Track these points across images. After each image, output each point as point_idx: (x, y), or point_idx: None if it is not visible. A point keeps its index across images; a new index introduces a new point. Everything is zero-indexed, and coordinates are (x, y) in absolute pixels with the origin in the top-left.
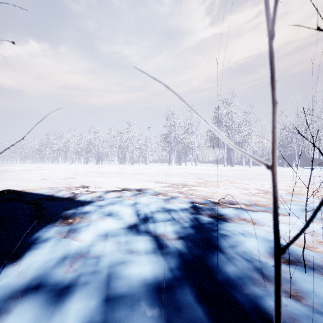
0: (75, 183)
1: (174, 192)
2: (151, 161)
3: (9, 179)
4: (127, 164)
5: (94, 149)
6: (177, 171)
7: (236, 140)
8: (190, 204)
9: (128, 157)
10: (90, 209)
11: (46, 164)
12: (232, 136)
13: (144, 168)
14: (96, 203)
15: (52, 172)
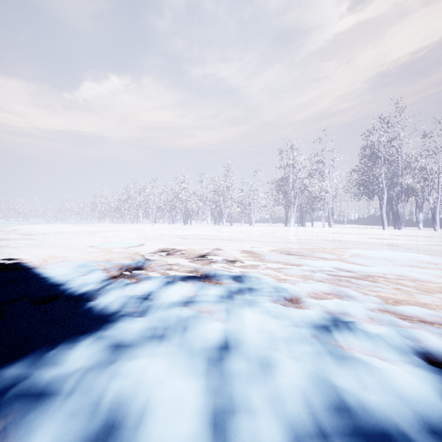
0: (132, 256)
1: (324, 292)
2: (258, 221)
3: (55, 245)
4: (224, 224)
5: (181, 204)
6: (303, 236)
7: (406, 183)
8: (426, 372)
9: (225, 215)
10: (79, 363)
11: (125, 224)
12: (398, 176)
13: (248, 231)
14: (117, 331)
15: (120, 235)
